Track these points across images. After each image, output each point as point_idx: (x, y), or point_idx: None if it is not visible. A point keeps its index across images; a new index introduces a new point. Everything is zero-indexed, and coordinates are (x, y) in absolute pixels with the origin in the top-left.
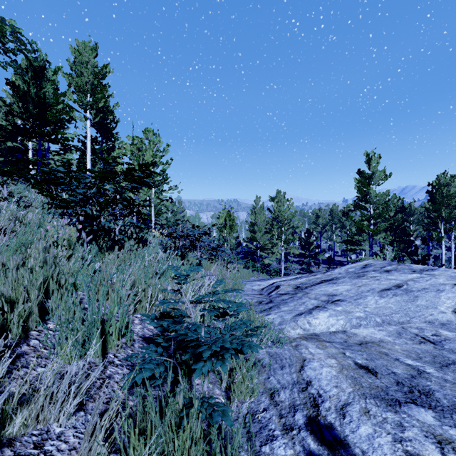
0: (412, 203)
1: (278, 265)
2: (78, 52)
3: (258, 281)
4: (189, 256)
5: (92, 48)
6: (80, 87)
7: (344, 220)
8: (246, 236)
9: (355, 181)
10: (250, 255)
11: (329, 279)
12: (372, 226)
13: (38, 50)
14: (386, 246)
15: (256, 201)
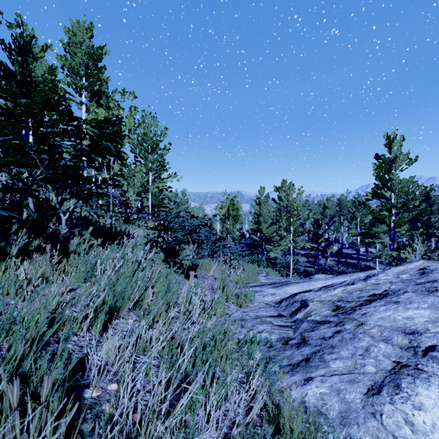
0: (431, 192)
1: (284, 258)
2: (72, 32)
3: (270, 288)
4: (184, 253)
5: (87, 28)
6: (74, 70)
7: (354, 211)
8: (251, 228)
9: (374, 166)
10: (255, 248)
11: (382, 294)
12: (393, 217)
13: (23, 24)
14: (416, 239)
15: (260, 191)
